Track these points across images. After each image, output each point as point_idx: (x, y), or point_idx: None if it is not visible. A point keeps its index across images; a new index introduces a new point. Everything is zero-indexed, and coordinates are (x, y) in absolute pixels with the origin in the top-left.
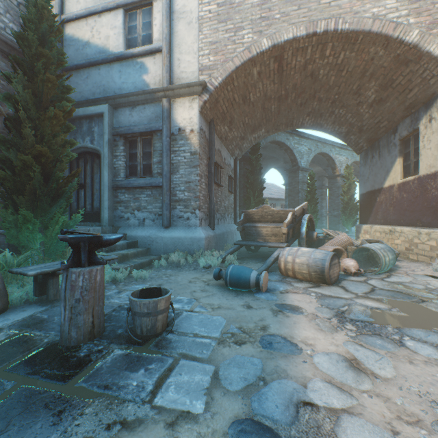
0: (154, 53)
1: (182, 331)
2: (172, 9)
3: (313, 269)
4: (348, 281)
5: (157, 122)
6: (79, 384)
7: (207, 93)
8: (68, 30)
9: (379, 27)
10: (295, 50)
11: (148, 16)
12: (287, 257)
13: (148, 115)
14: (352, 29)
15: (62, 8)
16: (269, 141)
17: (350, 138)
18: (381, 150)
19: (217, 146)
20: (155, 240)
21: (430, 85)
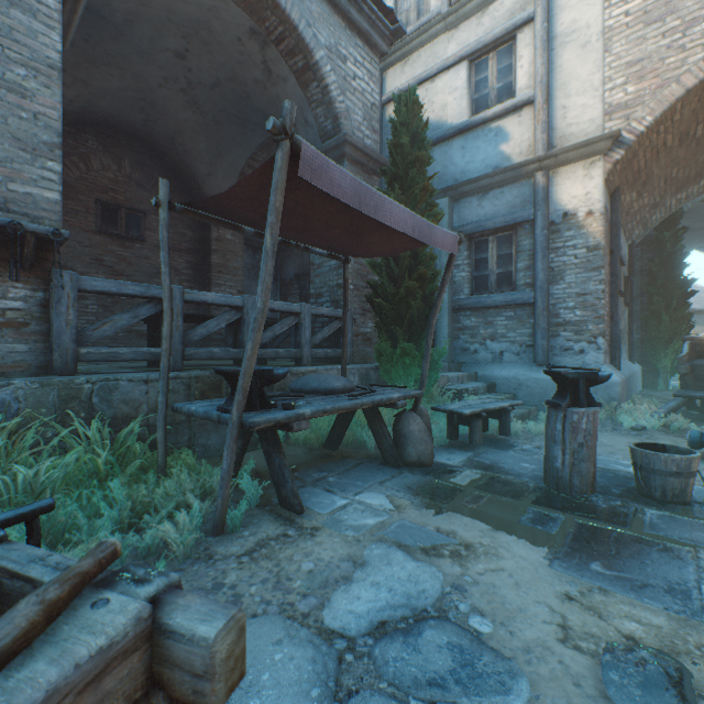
0: (518, 109)
1: None
2: (551, 33)
3: None
4: None
5: (524, 210)
6: (647, 531)
7: (619, 148)
8: (388, 113)
9: None
10: None
11: (507, 58)
12: None
13: (508, 201)
14: None
15: (382, 87)
16: (699, 199)
17: None
18: None
19: None
20: (523, 383)
21: None
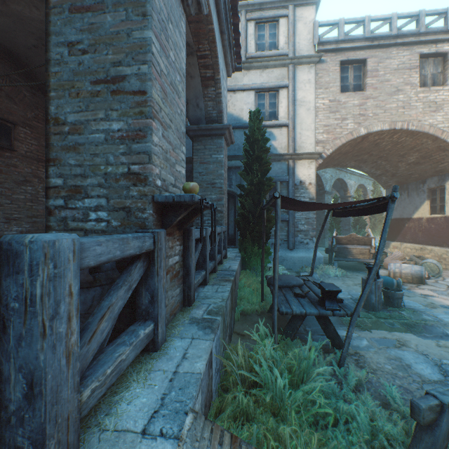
0: (280, 127)
1: (406, 305)
2: (295, 97)
3: (414, 276)
4: (429, 282)
5: (284, 176)
6: (413, 319)
7: (321, 159)
8: None
9: (433, 131)
10: (377, 134)
11: (274, 99)
12: (394, 270)
13: (276, 170)
14: (417, 130)
15: None
16: None
17: (382, 178)
18: (410, 192)
19: None
20: (285, 259)
21: None
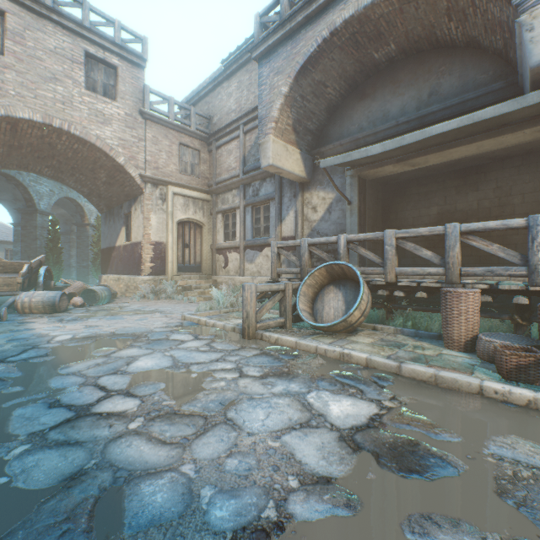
0: None
1: None
2: None
3: (48, 304)
4: (75, 310)
5: None
6: None
7: None
8: None
9: (102, 145)
10: (33, 126)
11: None
12: (25, 299)
13: None
14: (82, 137)
15: None
16: None
17: (93, 199)
18: (115, 217)
19: None
20: None
21: (135, 189)
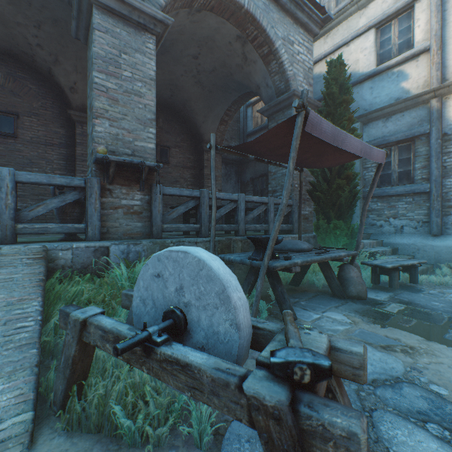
0: (415, 56)
1: None
2: None
3: None
4: None
5: (420, 127)
6: None
7: None
8: (314, 70)
9: None
10: None
11: (406, 21)
12: None
13: (407, 121)
14: None
15: None
16: None
17: None
18: None
19: None
20: (420, 248)
21: None
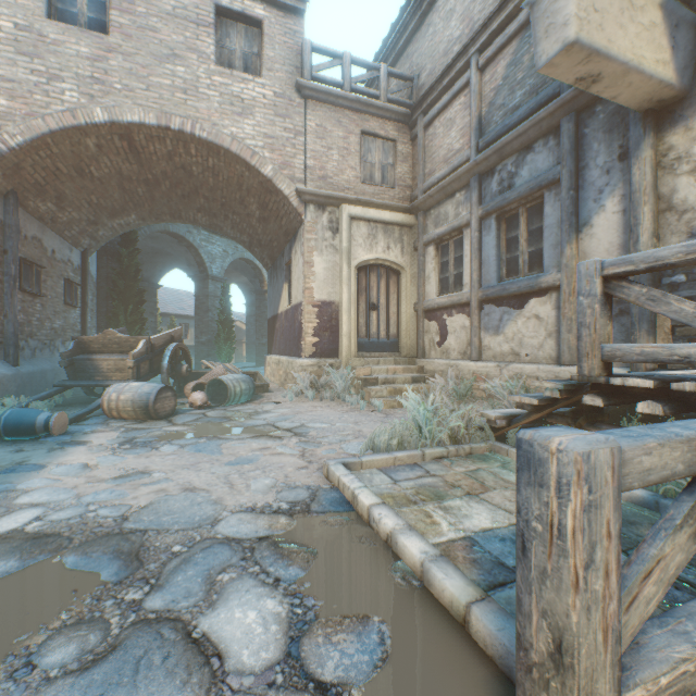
0: None
1: None
2: None
3: (138, 405)
4: (184, 415)
5: None
6: None
7: None
8: None
9: (238, 149)
10: (150, 136)
11: None
12: (112, 395)
13: None
14: (211, 141)
15: None
16: (157, 230)
17: (256, 250)
18: (278, 272)
19: (31, 232)
20: None
21: (292, 219)
